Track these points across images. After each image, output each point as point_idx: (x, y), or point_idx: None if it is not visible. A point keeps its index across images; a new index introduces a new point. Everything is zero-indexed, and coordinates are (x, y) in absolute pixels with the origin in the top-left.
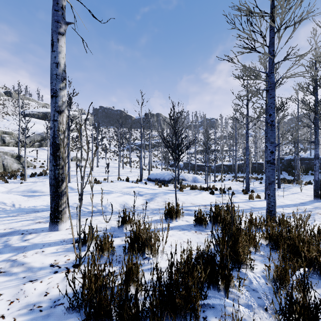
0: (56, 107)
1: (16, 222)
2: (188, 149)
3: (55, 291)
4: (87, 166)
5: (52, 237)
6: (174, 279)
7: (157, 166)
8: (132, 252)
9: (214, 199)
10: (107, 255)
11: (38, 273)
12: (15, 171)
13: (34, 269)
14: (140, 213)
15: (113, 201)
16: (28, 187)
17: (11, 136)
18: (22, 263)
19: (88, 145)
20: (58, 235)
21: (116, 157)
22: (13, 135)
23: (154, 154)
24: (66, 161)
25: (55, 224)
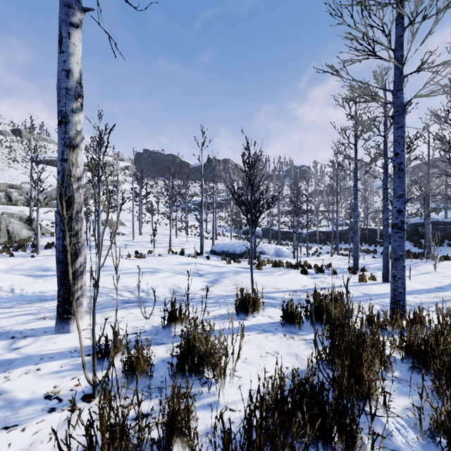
0: (67, 140)
1: (8, 317)
2: (269, 210)
3: (44, 450)
4: (126, 234)
5: (58, 345)
6: (256, 444)
7: (224, 233)
8: (183, 372)
9: (308, 281)
10: (141, 377)
11: (22, 411)
12: (24, 241)
13: (16, 404)
14: (199, 303)
15: (160, 285)
16: (38, 263)
17: (20, 191)
18: (0, 391)
19: (109, 195)
20: (69, 340)
21: (167, 220)
22: (22, 189)
23: (220, 217)
24: (82, 224)
25: (64, 322)
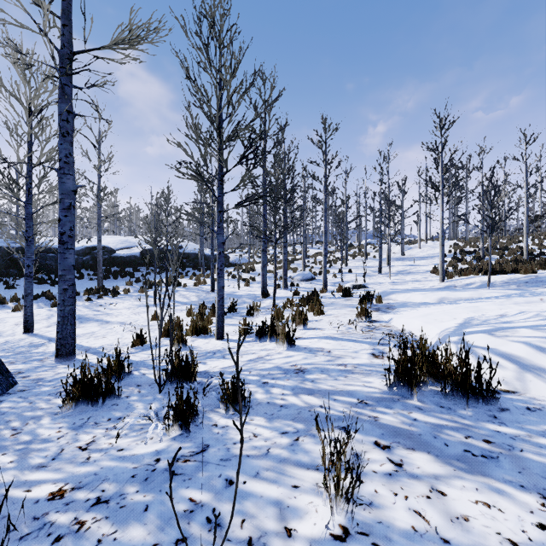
0: None
1: None
2: None
3: None
4: None
5: None
6: None
7: None
8: None
9: None
10: None
11: None
12: None
13: None
14: None
15: None
16: None
17: None
18: None
19: None
20: None
21: None
22: None
23: None
24: None
25: None
